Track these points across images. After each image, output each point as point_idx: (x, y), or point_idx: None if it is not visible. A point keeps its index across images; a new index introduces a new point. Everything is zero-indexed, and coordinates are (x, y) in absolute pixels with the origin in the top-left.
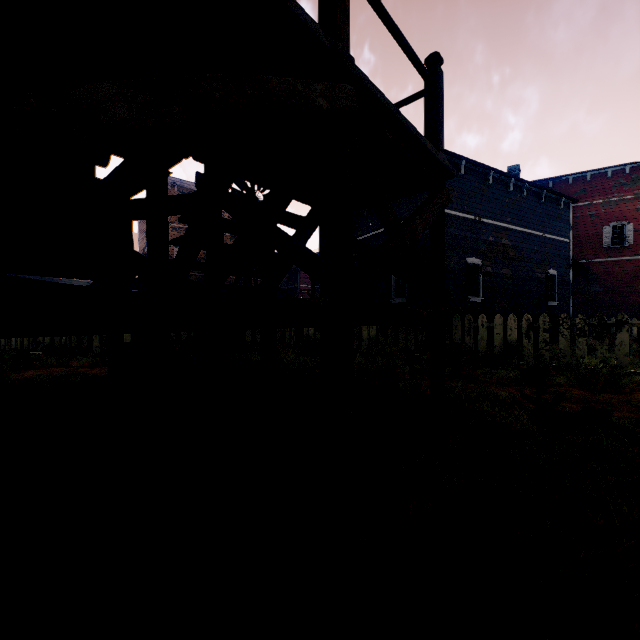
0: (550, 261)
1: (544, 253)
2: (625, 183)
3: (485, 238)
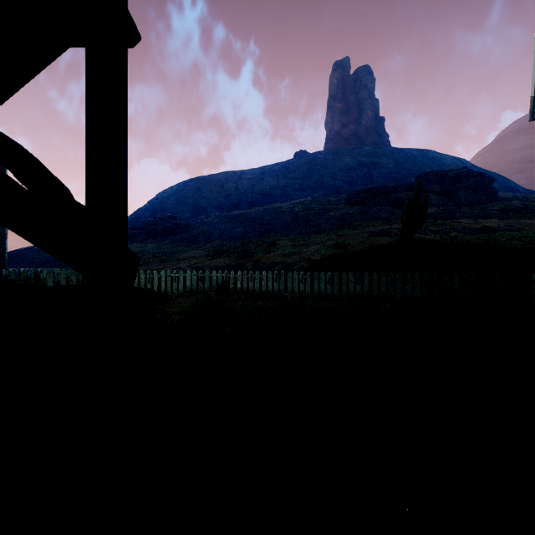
0: None
1: None
2: None
3: None
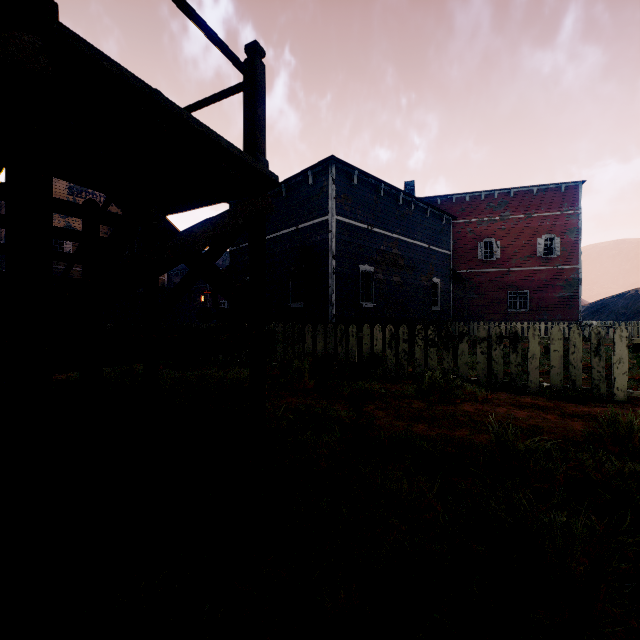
0: (434, 270)
1: (429, 263)
2: (494, 206)
3: (377, 247)
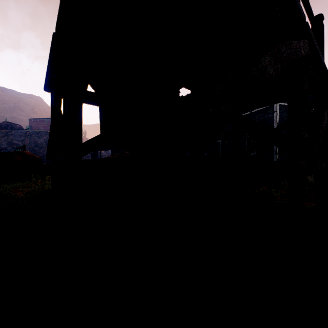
0: None
1: None
2: None
3: None
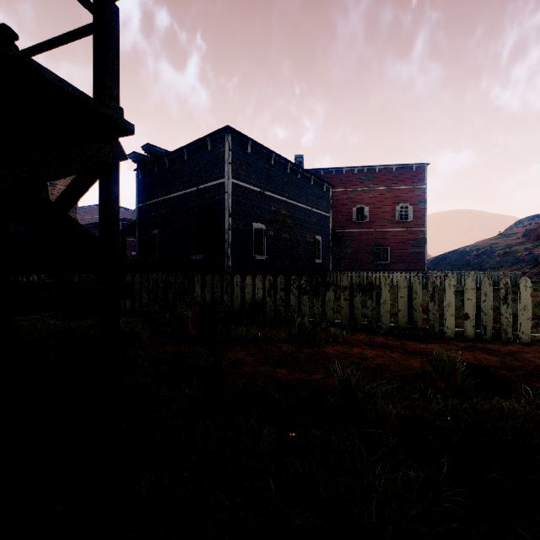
0: (317, 229)
1: (313, 223)
2: (364, 179)
3: (269, 208)
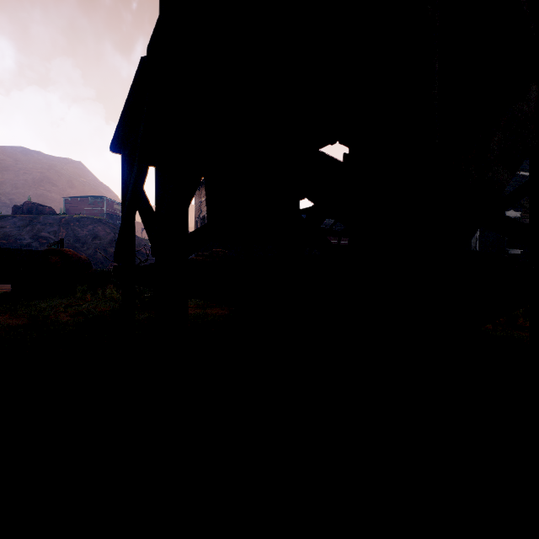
0: None
1: None
2: None
3: None
